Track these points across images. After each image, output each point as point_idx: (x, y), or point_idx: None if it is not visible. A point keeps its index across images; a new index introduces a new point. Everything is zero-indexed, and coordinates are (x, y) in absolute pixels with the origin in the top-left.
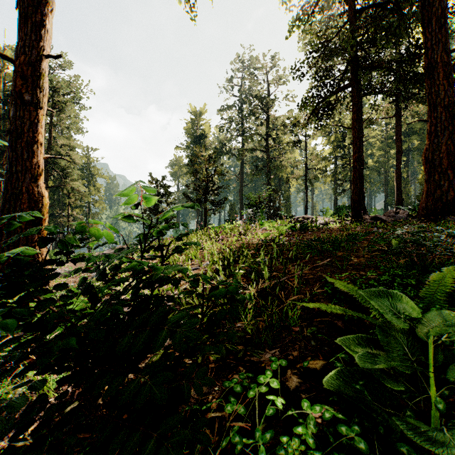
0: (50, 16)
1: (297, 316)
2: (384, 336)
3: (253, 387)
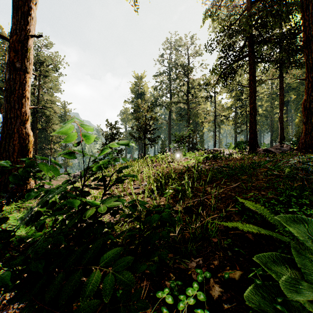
0: (34, 8)
1: (215, 230)
2: (300, 258)
3: (182, 299)
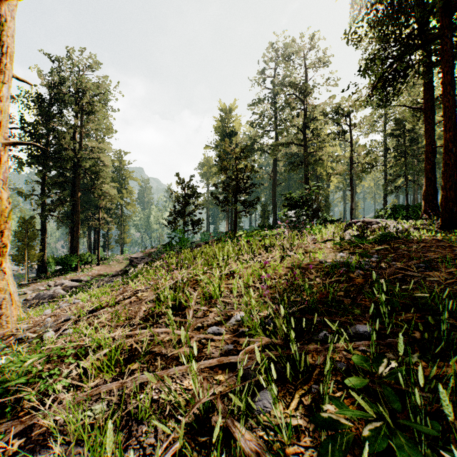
0: None
1: None
2: None
3: None
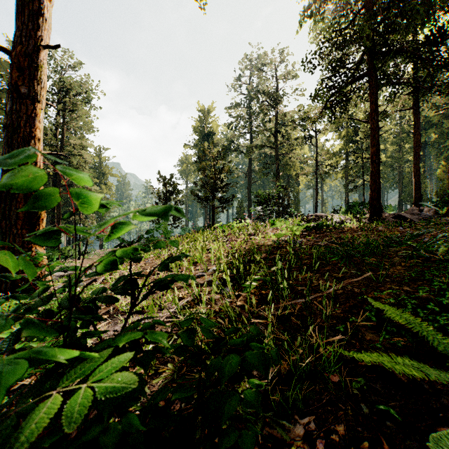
0: (49, 5)
1: (335, 359)
2: None
3: None
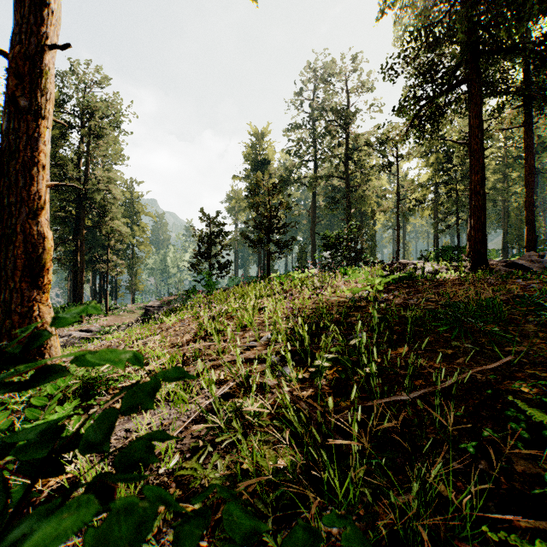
0: None
1: (473, 516)
2: None
3: None
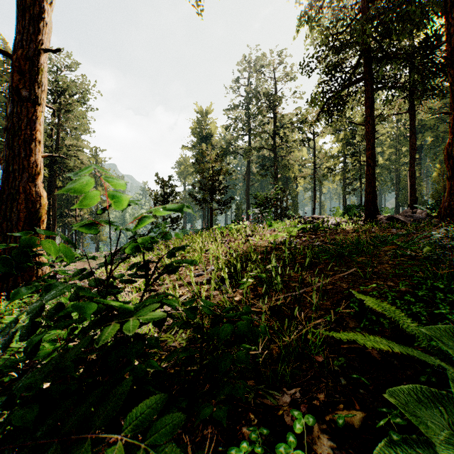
0: (49, 9)
1: (320, 342)
2: None
3: None
